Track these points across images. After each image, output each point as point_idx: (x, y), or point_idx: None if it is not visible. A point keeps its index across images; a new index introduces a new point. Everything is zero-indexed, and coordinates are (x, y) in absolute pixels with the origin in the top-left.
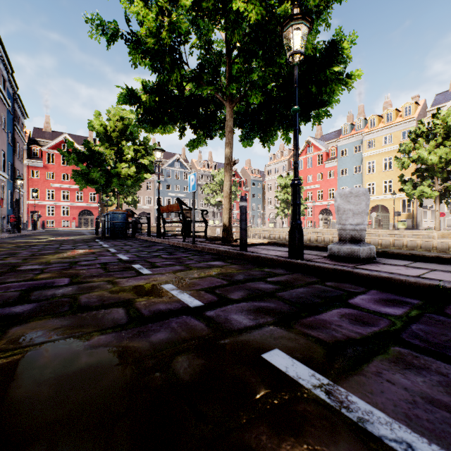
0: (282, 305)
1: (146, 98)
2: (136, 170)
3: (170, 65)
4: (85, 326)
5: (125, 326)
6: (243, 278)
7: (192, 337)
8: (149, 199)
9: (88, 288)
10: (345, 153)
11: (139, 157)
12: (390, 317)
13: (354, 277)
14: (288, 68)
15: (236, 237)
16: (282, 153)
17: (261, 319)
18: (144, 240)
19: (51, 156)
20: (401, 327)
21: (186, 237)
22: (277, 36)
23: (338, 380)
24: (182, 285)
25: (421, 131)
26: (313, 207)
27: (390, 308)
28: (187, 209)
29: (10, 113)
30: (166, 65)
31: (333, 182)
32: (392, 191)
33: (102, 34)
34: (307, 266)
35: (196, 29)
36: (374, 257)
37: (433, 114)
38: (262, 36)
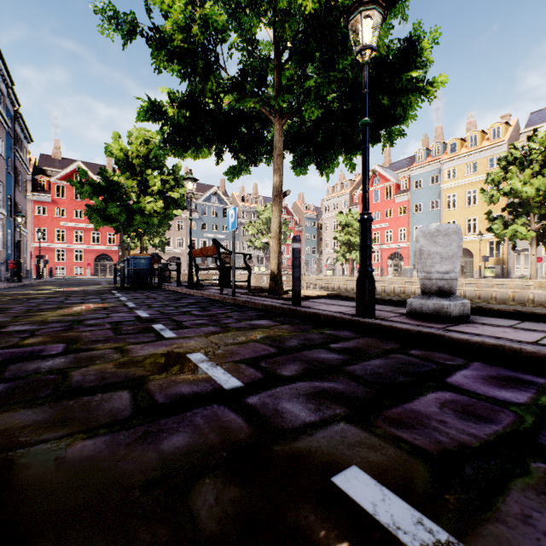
0: (355, 386)
1: (173, 113)
2: (164, 206)
3: (204, 69)
4: (68, 423)
5: (127, 423)
6: (297, 344)
7: (224, 442)
8: (181, 240)
9: (87, 359)
10: (419, 185)
11: (167, 189)
12: (513, 407)
13: (447, 343)
14: (353, 74)
15: (286, 287)
16: (342, 185)
17: (327, 410)
18: (172, 291)
19: (61, 188)
20: (534, 424)
21: (224, 288)
22: (339, 32)
23: (463, 533)
24: (215, 355)
25: (513, 157)
26: (380, 251)
27: (507, 391)
28: (226, 253)
29: (10, 135)
30: (198, 69)
31: (405, 220)
32: (477, 231)
33: (116, 28)
34: (382, 327)
35: (236, 26)
36: (468, 315)
37: (528, 136)
38: (320, 32)
